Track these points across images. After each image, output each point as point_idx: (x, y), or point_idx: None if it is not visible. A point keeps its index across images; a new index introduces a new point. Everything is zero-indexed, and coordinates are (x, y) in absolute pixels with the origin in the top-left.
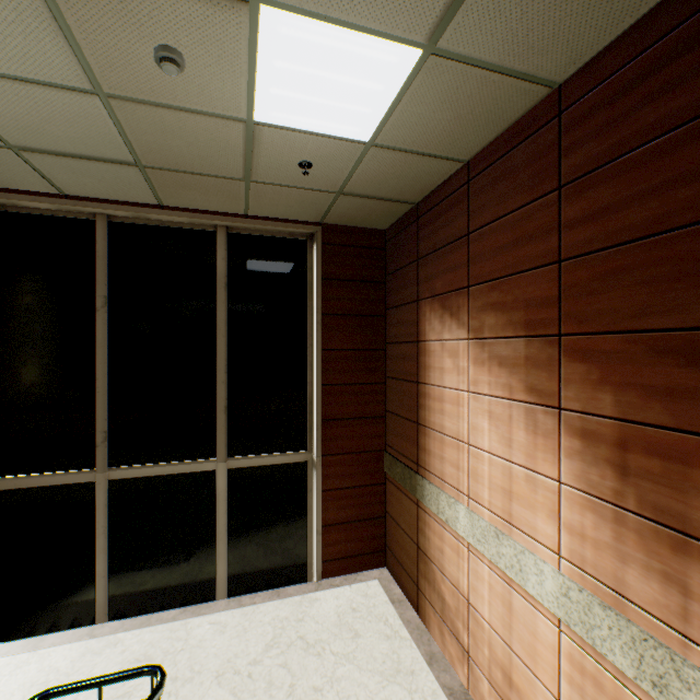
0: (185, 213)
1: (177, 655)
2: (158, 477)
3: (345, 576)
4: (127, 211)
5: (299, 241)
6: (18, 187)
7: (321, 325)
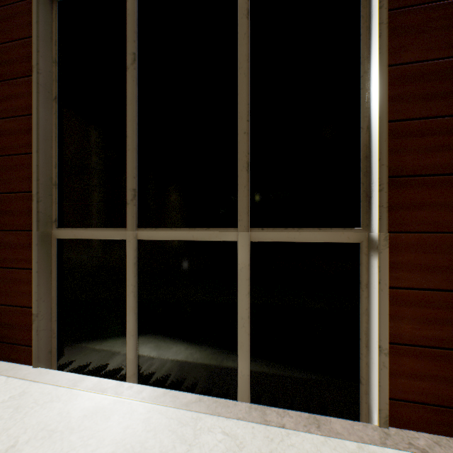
0: None
1: None
2: (178, 242)
3: (433, 437)
4: None
5: None
6: None
7: (386, 26)
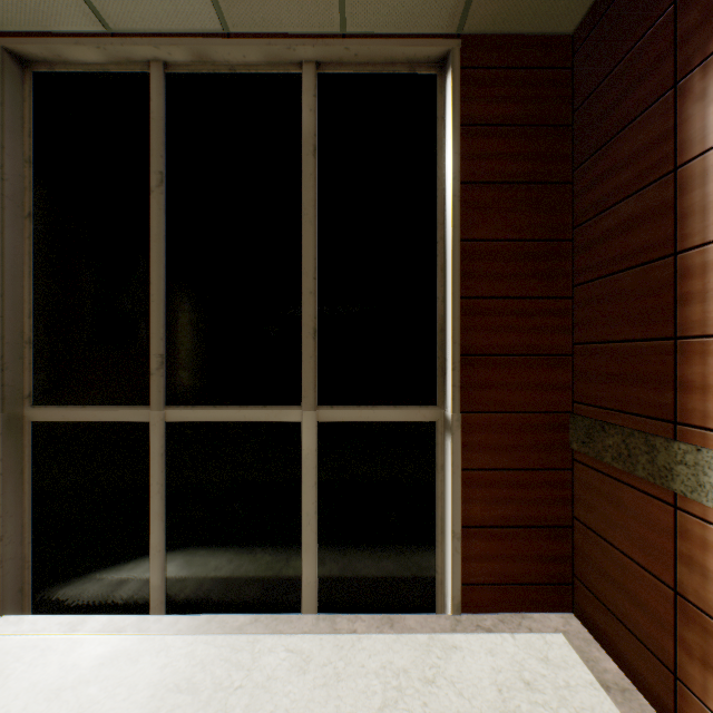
0: (257, 40)
1: (231, 696)
2: (225, 424)
3: (499, 616)
4: (183, 46)
5: (422, 77)
6: (57, 25)
7: (458, 200)
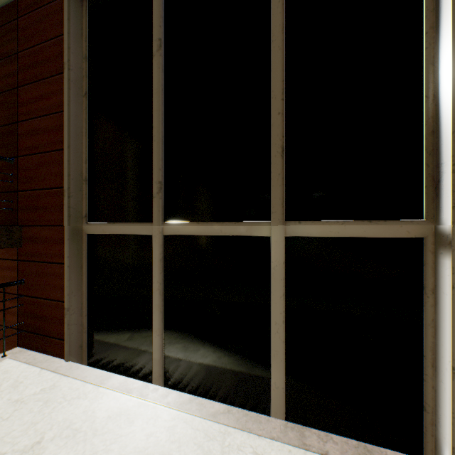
0: None
1: None
2: (205, 238)
3: None
4: None
5: None
6: None
7: None
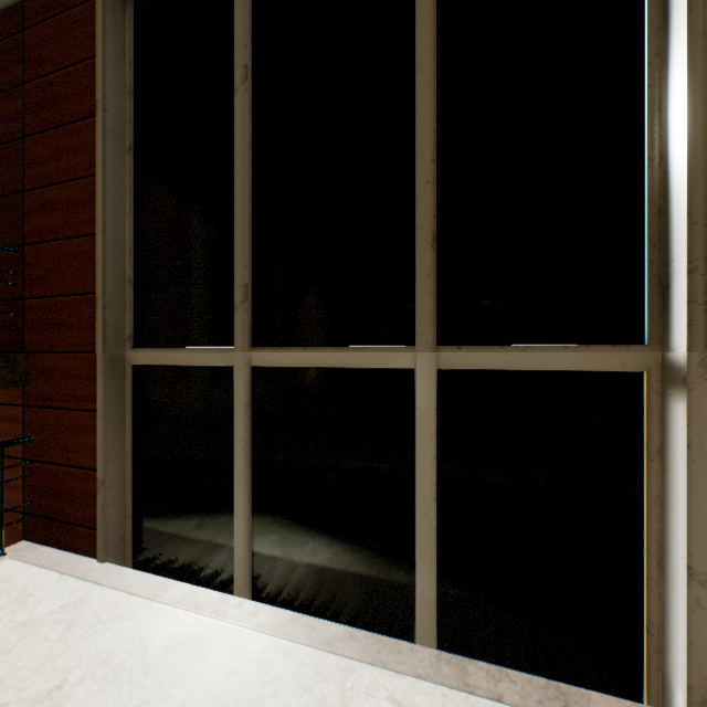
0: None
1: None
2: (316, 371)
3: None
4: None
5: None
6: None
7: None
